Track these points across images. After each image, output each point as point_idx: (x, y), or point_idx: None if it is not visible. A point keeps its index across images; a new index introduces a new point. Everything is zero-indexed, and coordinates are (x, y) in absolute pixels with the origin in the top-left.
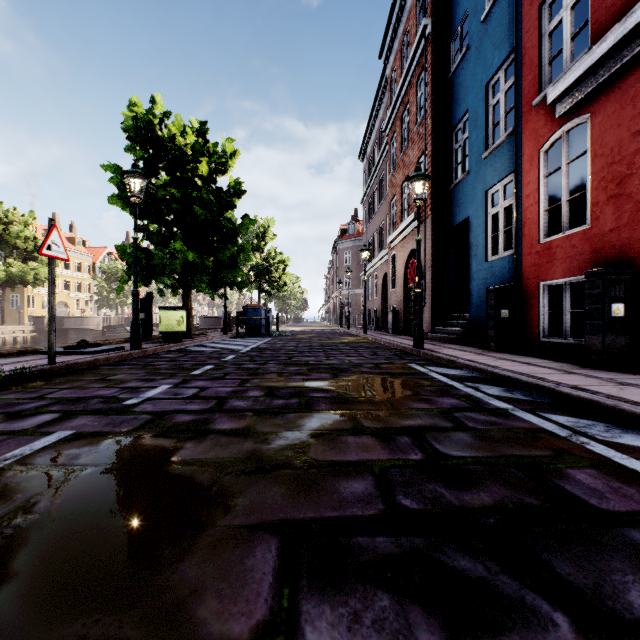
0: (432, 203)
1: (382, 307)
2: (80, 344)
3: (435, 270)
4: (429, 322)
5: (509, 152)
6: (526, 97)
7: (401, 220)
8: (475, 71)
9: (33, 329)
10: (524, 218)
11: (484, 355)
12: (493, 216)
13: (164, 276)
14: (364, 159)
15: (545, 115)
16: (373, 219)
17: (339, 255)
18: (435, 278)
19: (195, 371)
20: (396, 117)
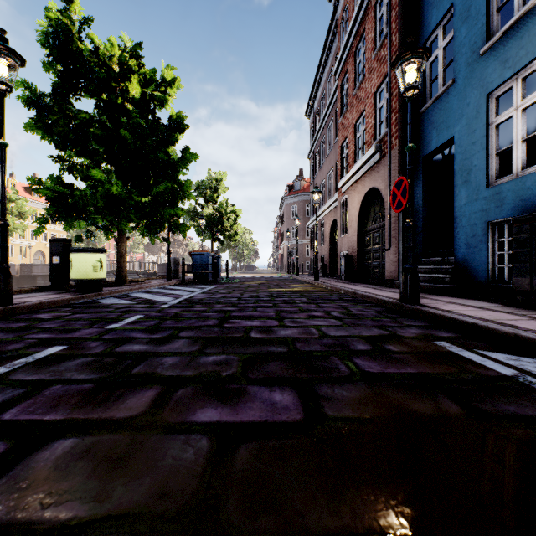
0: (399, 130)
1: (330, 254)
2: None
3: None
4: (395, 268)
5: None
6: None
7: (354, 161)
8: None
9: None
10: None
11: None
12: (498, 127)
13: (96, 217)
14: (311, 115)
15: None
16: (320, 170)
17: (286, 209)
18: None
19: None
20: (348, 55)
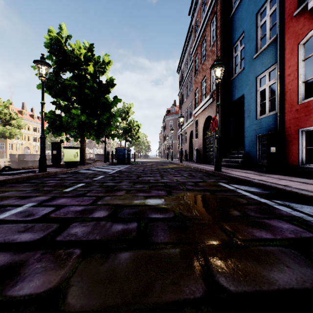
0: (220, 88)
1: (189, 149)
2: (4, 169)
3: (222, 126)
4: None
5: (273, 50)
6: (288, 12)
7: (201, 101)
8: (248, 8)
9: (9, 160)
10: (286, 89)
11: (265, 176)
12: (261, 92)
13: (70, 130)
14: (179, 72)
15: (304, 20)
16: (184, 103)
17: (166, 123)
18: (222, 131)
19: (68, 188)
20: (198, 45)
